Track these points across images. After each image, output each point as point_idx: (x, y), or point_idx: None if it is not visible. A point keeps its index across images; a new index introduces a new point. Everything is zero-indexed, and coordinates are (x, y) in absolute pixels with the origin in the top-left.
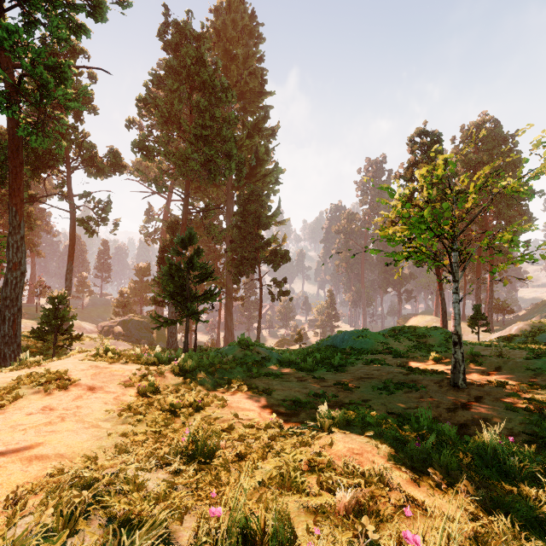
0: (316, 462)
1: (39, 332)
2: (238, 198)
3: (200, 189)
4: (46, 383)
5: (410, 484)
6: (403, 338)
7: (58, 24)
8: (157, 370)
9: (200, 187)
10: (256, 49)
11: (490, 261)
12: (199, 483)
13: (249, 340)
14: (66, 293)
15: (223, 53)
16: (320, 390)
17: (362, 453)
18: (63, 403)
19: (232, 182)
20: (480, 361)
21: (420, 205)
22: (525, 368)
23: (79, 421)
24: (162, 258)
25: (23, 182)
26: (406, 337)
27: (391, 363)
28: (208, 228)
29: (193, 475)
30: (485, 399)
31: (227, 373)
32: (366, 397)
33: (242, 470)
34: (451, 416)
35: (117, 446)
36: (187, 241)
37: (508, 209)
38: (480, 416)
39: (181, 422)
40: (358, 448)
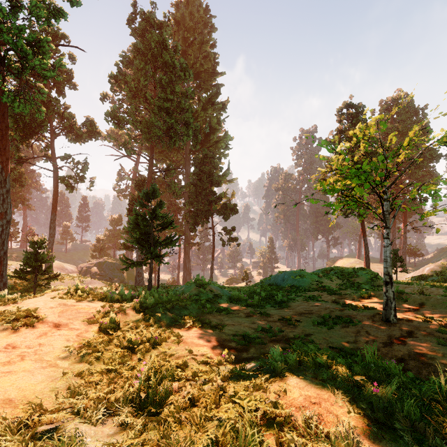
0: (272, 415)
1: (21, 272)
2: (194, 160)
3: (163, 153)
4: (15, 320)
5: (379, 443)
6: (334, 277)
7: (37, 4)
8: (119, 308)
9: (163, 151)
10: (209, 36)
11: (404, 213)
12: (144, 445)
13: (203, 280)
14: (45, 239)
15: (182, 40)
16: (266, 325)
17: (319, 402)
18: (27, 340)
19: (189, 148)
20: (405, 298)
21: (355, 159)
22: (446, 304)
23: (38, 360)
24: (131, 210)
25: (8, 143)
26: (337, 276)
27: (326, 300)
28: (169, 185)
29: (140, 430)
30: (417, 334)
31: (183, 309)
32: (308, 331)
33: (194, 424)
34: (389, 351)
35: (70, 388)
36: (151, 195)
37: (419, 170)
38: (416, 351)
39: (138, 359)
40: (315, 395)
